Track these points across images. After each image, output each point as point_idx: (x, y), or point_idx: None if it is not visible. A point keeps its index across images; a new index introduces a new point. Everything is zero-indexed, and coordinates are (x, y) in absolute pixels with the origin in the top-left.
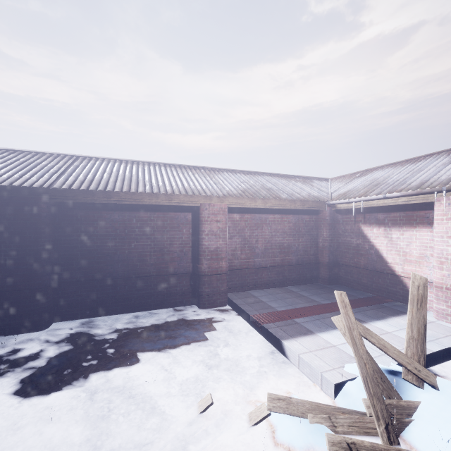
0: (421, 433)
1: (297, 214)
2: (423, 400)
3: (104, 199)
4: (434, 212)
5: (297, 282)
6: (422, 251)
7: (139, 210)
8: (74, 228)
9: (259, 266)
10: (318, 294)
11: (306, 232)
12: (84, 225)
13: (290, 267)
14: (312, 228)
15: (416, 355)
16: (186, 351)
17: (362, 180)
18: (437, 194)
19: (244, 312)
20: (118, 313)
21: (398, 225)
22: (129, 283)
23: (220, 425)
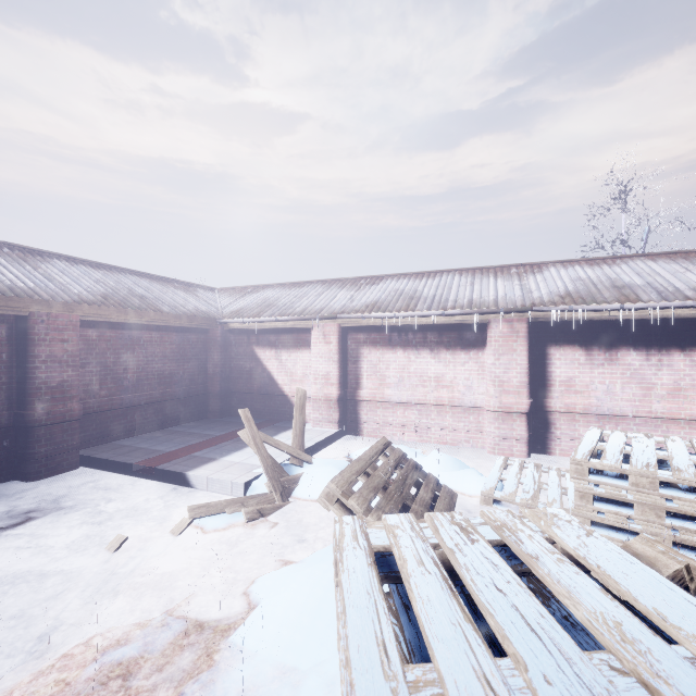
0: (301, 489)
1: (182, 333)
2: (302, 472)
3: None
4: (312, 336)
5: (182, 421)
6: (304, 371)
7: None
8: None
9: (130, 405)
10: (212, 429)
11: (193, 356)
12: None
13: (173, 402)
14: (201, 351)
15: (298, 446)
16: (46, 525)
17: (255, 297)
18: (314, 321)
19: (120, 464)
20: None
21: (287, 348)
22: None
23: (140, 554)
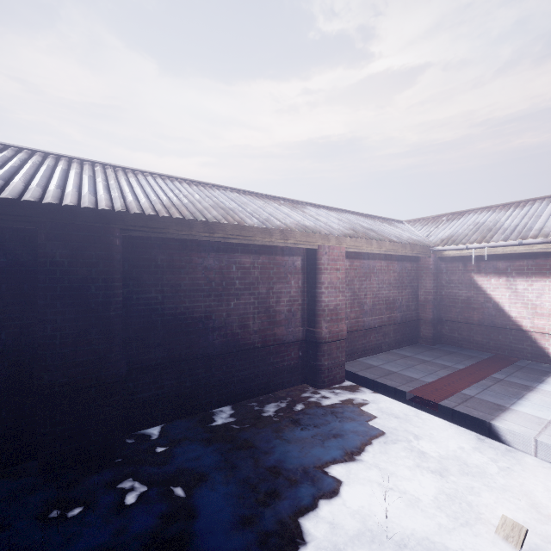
0: None
1: (400, 262)
2: None
3: (205, 234)
4: None
5: (401, 344)
6: None
7: (240, 252)
8: (152, 280)
9: (368, 327)
10: (440, 358)
11: (408, 284)
12: (166, 275)
13: (395, 326)
14: (413, 279)
15: None
16: (378, 455)
17: (458, 223)
18: None
19: (390, 388)
20: (213, 408)
21: (525, 275)
22: (227, 361)
23: None
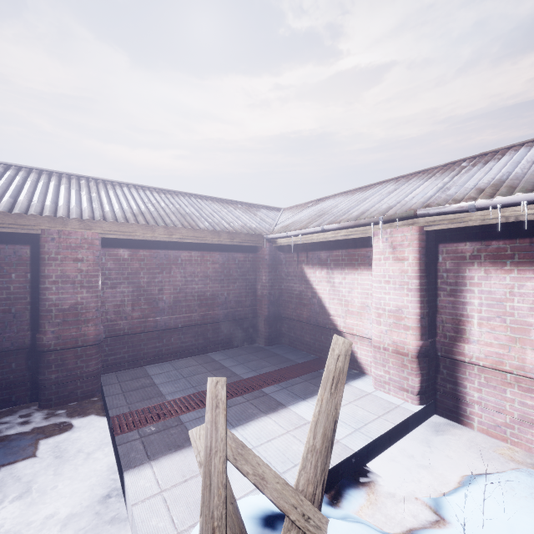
0: None
1: (226, 251)
2: None
3: None
4: (373, 250)
5: (227, 346)
6: (363, 300)
7: None
8: None
9: (165, 328)
10: (246, 363)
11: (239, 276)
12: None
13: (216, 325)
14: (248, 271)
15: (311, 483)
16: None
17: (311, 210)
18: (375, 227)
19: (107, 410)
20: None
21: (340, 267)
22: None
23: None
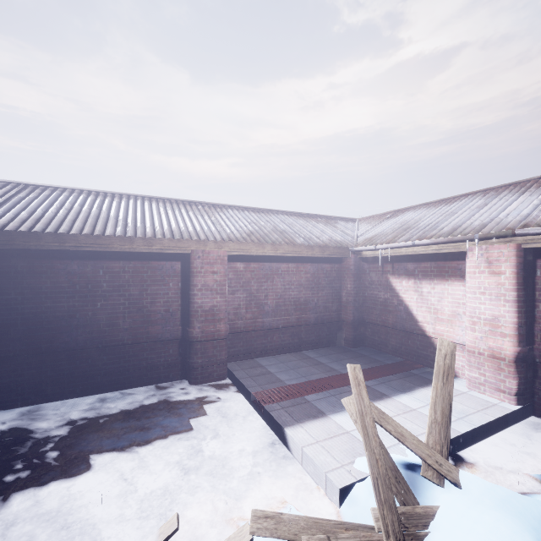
0: None
1: (316, 263)
2: (443, 504)
3: (55, 244)
4: (466, 263)
5: (316, 346)
6: (454, 309)
7: (108, 258)
8: (11, 284)
9: (269, 327)
10: (339, 361)
11: (327, 285)
12: (26, 280)
13: (308, 327)
14: (334, 279)
15: (438, 444)
16: (160, 449)
17: (392, 222)
18: (469, 243)
19: (244, 388)
20: (78, 396)
21: (429, 278)
22: (93, 355)
23: None
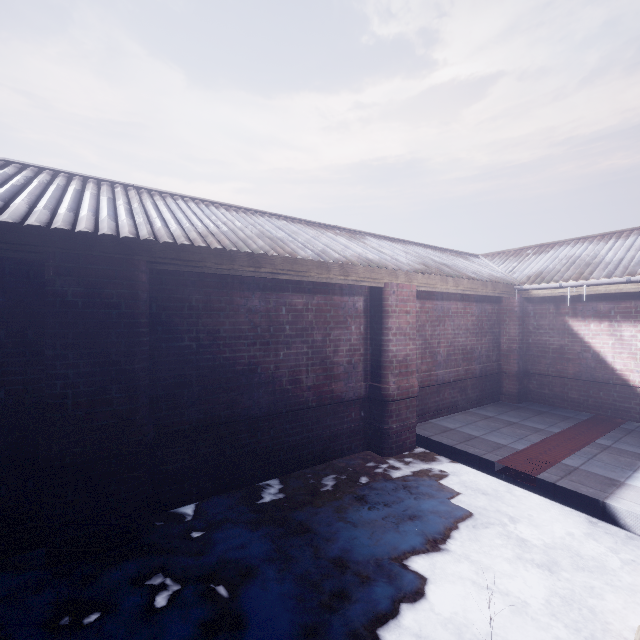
0: None
1: (479, 303)
2: None
3: (250, 268)
4: None
5: (480, 402)
6: None
7: (291, 291)
8: (185, 325)
9: (442, 382)
10: (529, 419)
11: (488, 330)
12: (202, 319)
13: (473, 380)
14: (494, 324)
15: None
16: (467, 543)
17: (548, 257)
18: None
19: (473, 457)
20: (259, 482)
21: (633, 319)
22: (275, 424)
23: None
